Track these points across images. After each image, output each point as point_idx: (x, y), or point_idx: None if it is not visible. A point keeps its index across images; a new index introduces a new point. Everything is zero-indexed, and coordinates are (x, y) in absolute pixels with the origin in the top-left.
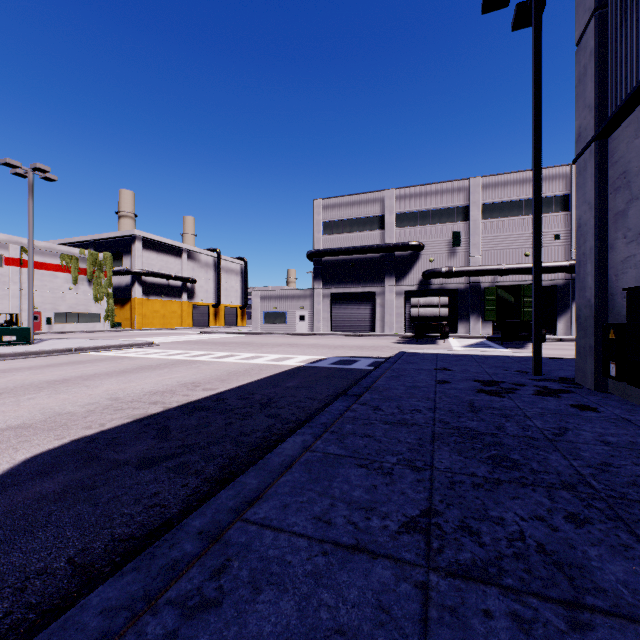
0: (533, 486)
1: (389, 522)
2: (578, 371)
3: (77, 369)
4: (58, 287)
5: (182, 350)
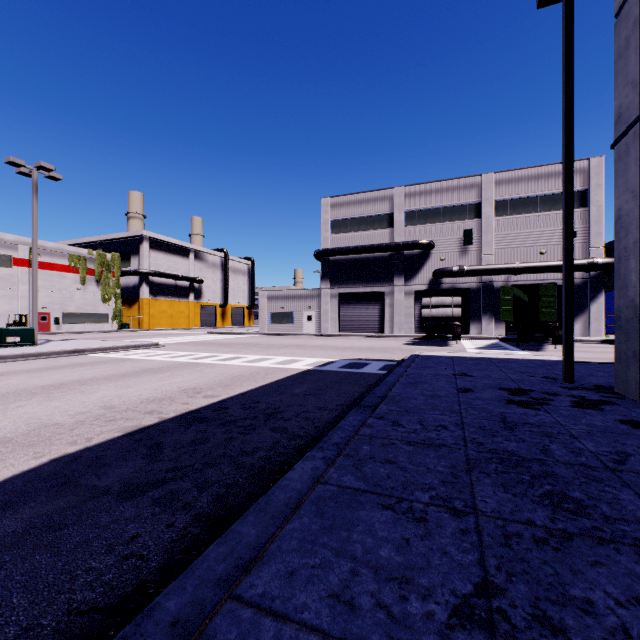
0: (614, 543)
1: (434, 606)
2: (618, 379)
3: (76, 372)
4: (66, 287)
5: (187, 352)
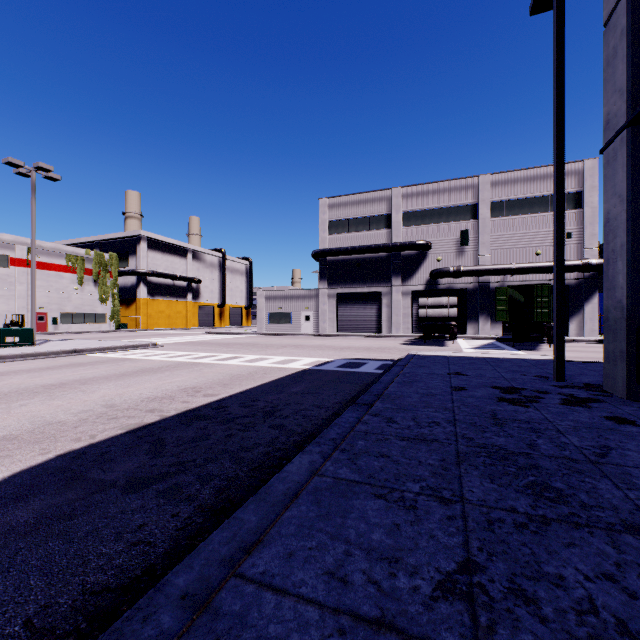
0: (589, 527)
1: (420, 581)
2: (606, 377)
3: (76, 372)
4: (64, 287)
5: (185, 351)
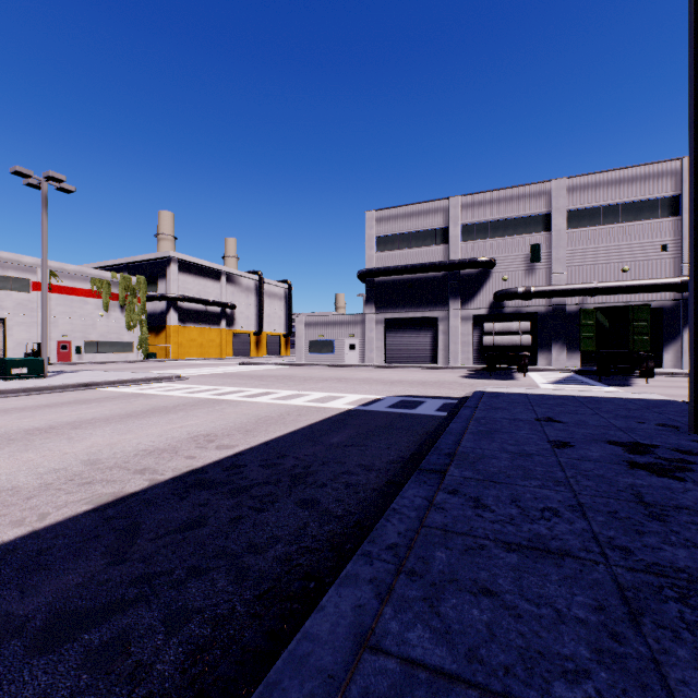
0: None
1: None
2: None
3: (76, 411)
4: (88, 314)
5: (211, 385)
